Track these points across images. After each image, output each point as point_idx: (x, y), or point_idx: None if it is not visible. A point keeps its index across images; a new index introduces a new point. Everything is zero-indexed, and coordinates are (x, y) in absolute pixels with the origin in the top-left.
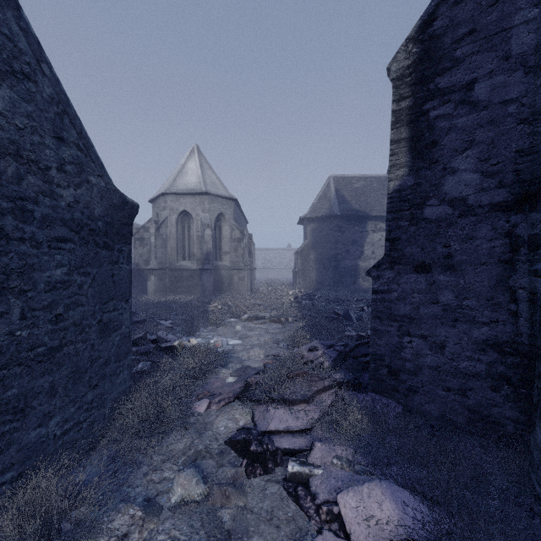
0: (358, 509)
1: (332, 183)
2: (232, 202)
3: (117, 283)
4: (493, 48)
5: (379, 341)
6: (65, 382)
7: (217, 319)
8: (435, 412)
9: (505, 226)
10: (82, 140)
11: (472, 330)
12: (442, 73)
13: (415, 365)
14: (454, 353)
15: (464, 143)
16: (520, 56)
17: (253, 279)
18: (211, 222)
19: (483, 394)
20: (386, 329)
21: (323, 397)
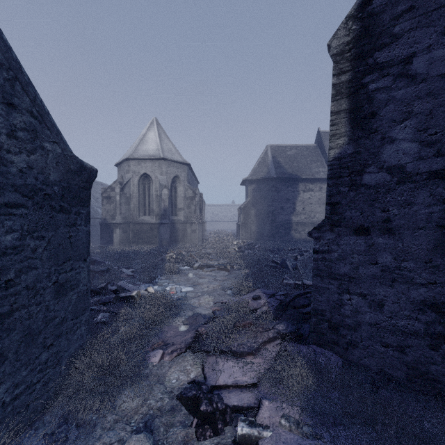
0: None
1: (269, 150)
2: (185, 166)
3: (74, 244)
4: (431, 24)
5: (320, 297)
6: (16, 347)
7: (172, 268)
8: (374, 366)
9: (443, 192)
10: (36, 107)
11: (410, 290)
12: (381, 49)
13: (354, 321)
14: (392, 312)
15: (402, 114)
16: None
17: (203, 231)
18: (168, 183)
19: (421, 351)
20: (327, 286)
21: (268, 349)
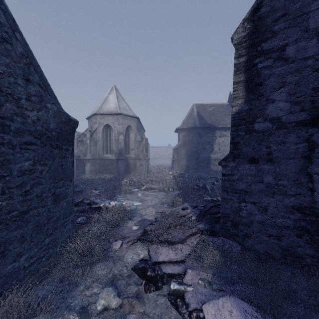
0: (216, 315)
1: (195, 108)
2: (135, 119)
3: (64, 170)
4: (297, 25)
5: (226, 205)
6: (31, 233)
7: (127, 190)
8: (261, 249)
9: (305, 135)
10: (42, 81)
11: (284, 199)
12: (265, 41)
13: (248, 220)
14: (273, 213)
15: (279, 83)
16: (315, 29)
17: (148, 165)
18: (123, 131)
19: (291, 239)
20: (231, 198)
21: (191, 240)
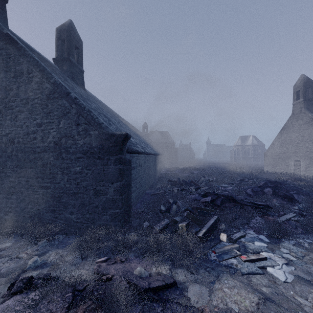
0: None
1: None
2: None
3: (106, 174)
4: None
5: None
6: (79, 205)
7: None
8: None
9: None
10: (87, 120)
11: None
12: None
13: None
14: None
15: None
16: None
17: None
18: None
19: None
20: None
21: None
